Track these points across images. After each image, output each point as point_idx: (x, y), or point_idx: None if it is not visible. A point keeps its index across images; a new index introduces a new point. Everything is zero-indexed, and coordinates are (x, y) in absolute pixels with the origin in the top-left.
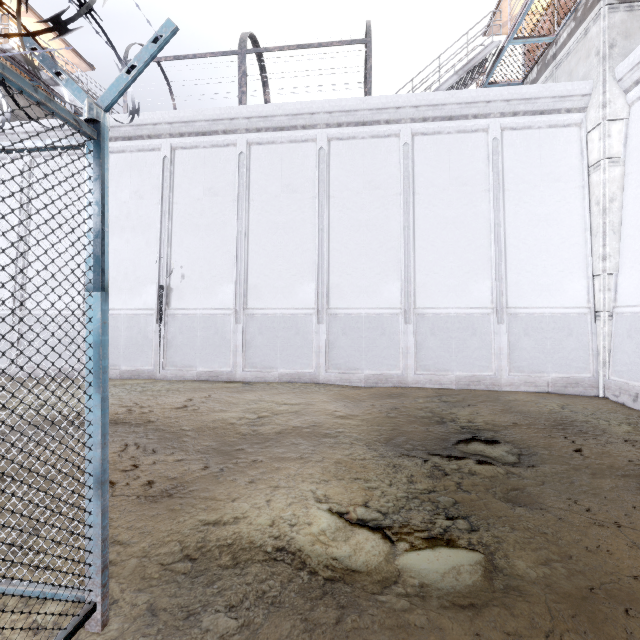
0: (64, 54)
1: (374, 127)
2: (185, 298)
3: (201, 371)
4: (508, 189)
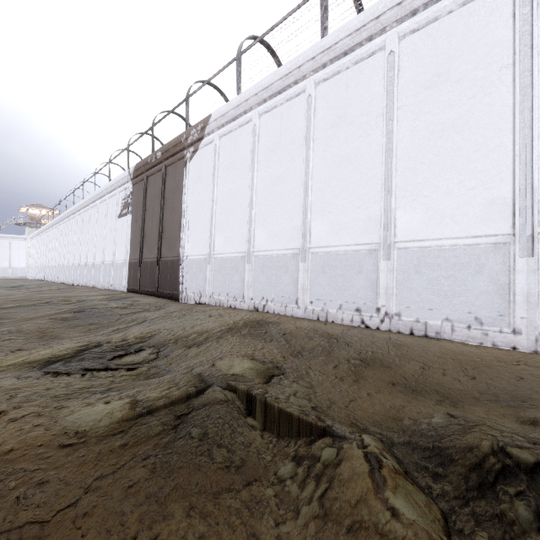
0: None
1: None
2: None
3: None
4: (13, 249)
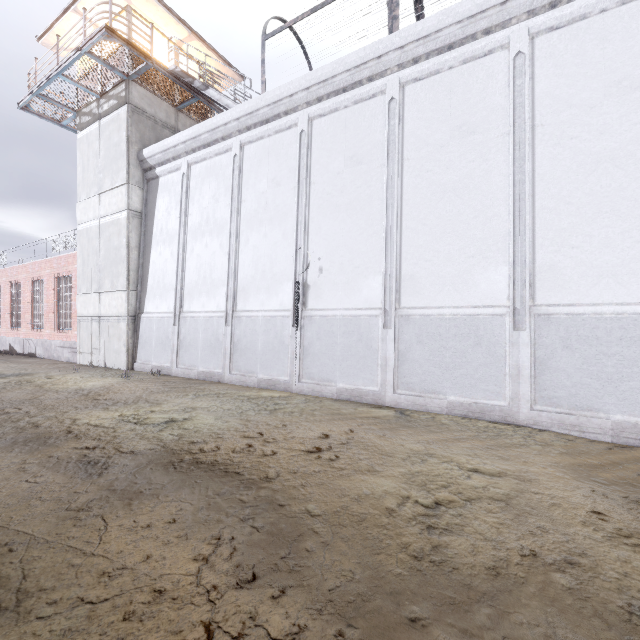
0: (221, 70)
1: None
2: (323, 296)
3: (341, 388)
4: None
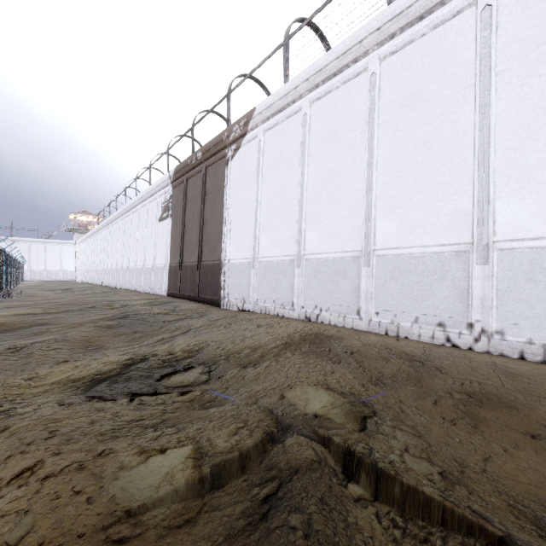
0: None
1: (40, 243)
2: None
3: None
4: (63, 254)
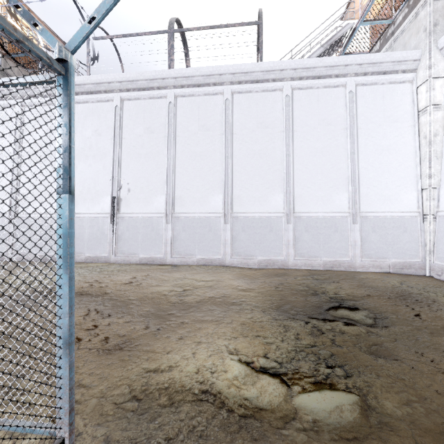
0: None
1: (264, 84)
2: (130, 205)
3: (142, 257)
4: (360, 127)
